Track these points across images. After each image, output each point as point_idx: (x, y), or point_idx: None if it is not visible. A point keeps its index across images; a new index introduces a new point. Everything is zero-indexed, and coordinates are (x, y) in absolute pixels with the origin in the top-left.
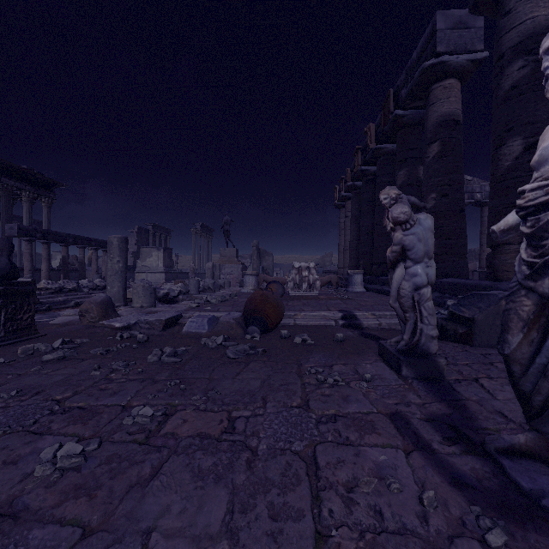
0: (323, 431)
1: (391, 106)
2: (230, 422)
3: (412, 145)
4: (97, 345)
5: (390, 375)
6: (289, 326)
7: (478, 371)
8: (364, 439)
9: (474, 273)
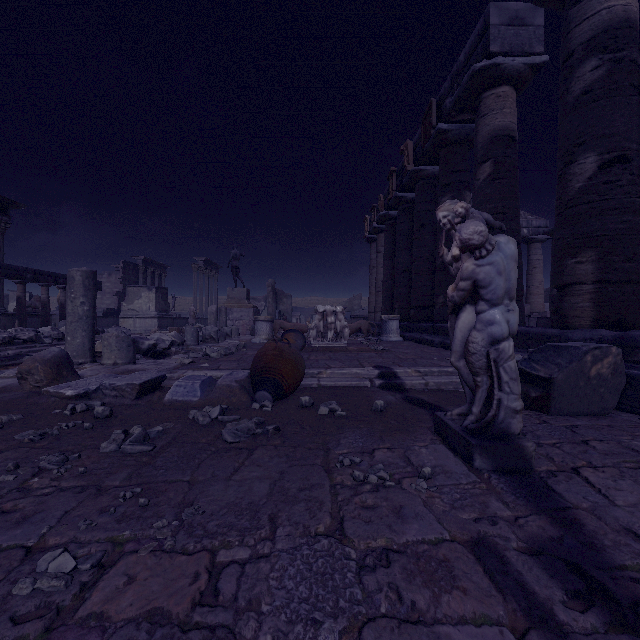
0: (371, 588)
1: (433, 119)
2: (211, 577)
3: (457, 166)
4: (31, 424)
5: (457, 466)
6: (311, 388)
7: (573, 455)
8: (442, 606)
9: (530, 319)
